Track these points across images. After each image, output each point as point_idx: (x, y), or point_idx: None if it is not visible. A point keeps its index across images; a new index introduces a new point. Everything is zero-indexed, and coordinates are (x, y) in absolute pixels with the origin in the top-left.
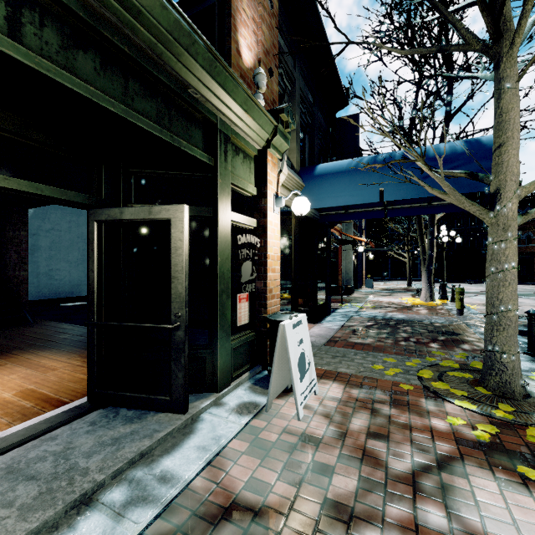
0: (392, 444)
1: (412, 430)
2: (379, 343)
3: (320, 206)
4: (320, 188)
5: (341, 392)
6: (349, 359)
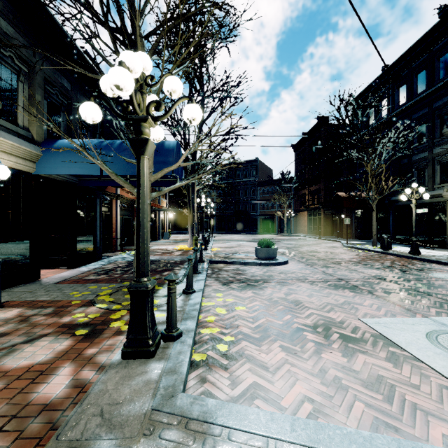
0: (9, 337)
1: (40, 326)
2: (106, 277)
3: (56, 173)
4: (56, 159)
5: (16, 313)
6: (59, 291)
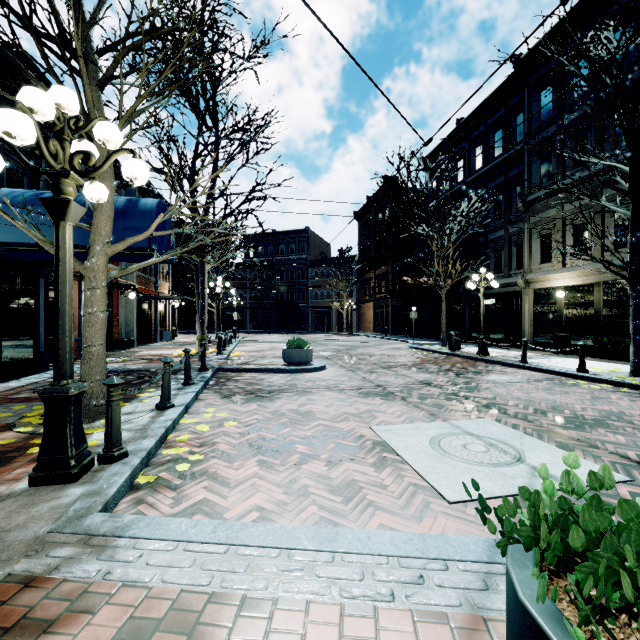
0: None
1: None
2: None
3: None
4: None
5: None
6: None
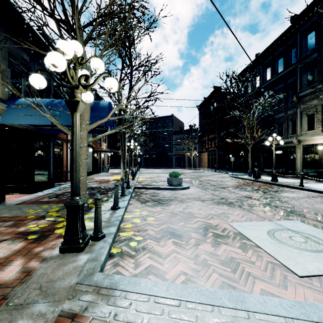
0: None
1: (1, 234)
2: (56, 199)
3: (17, 123)
4: (17, 112)
5: None
6: (19, 210)
